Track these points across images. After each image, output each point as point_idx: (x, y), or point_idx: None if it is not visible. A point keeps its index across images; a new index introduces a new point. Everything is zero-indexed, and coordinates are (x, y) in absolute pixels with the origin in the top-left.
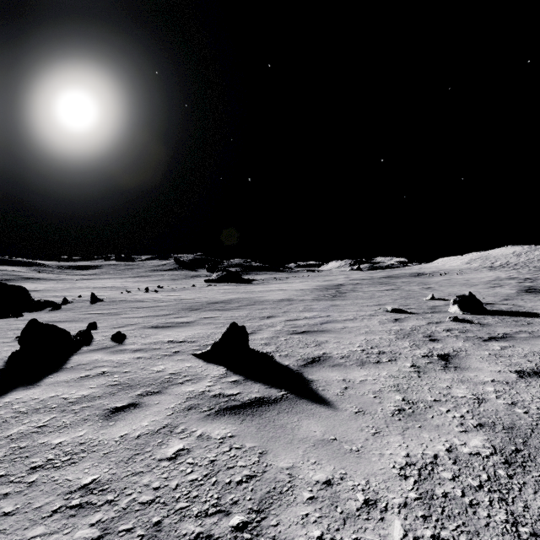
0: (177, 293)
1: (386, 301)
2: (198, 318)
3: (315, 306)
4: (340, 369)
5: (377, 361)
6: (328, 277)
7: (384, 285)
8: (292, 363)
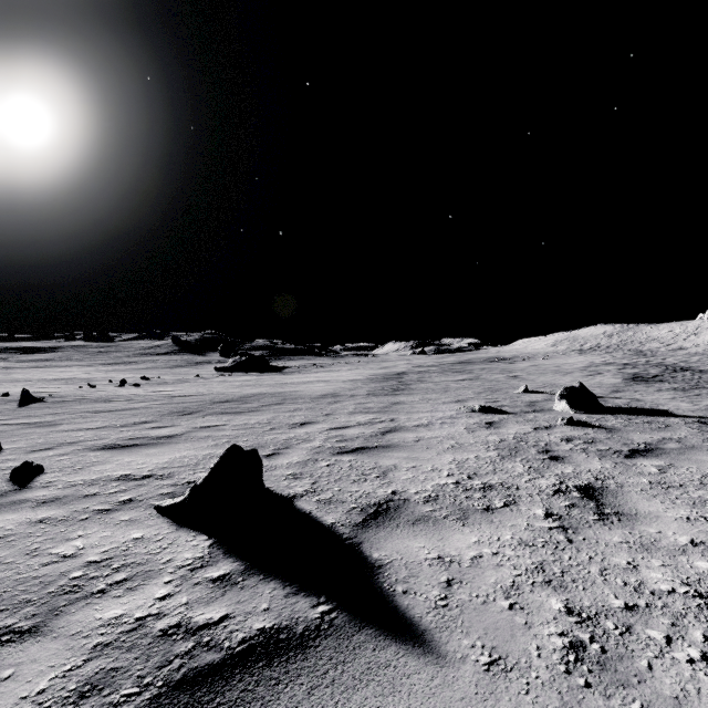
0: (169, 387)
1: (466, 396)
2: (190, 428)
3: (372, 405)
4: (428, 531)
5: (487, 507)
6: (385, 363)
7: (459, 373)
8: (340, 518)
